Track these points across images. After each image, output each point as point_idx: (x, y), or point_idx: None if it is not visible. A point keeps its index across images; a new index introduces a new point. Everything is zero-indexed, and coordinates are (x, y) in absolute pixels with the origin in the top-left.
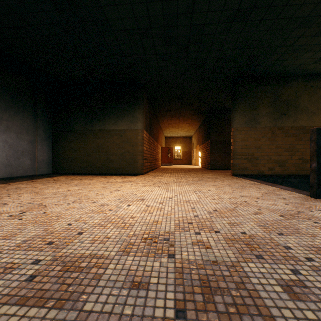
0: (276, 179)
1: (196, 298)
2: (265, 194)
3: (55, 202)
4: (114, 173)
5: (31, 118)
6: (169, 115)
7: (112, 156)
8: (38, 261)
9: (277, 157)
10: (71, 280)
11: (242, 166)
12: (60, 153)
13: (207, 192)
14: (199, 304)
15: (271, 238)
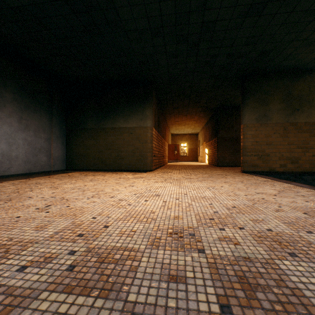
0: (288, 176)
1: (238, 294)
2: (281, 191)
3: (76, 197)
4: (124, 169)
5: (47, 117)
6: (176, 113)
7: (122, 153)
8: (73, 251)
9: (289, 154)
10: (109, 271)
11: (252, 163)
12: (73, 150)
13: (220, 188)
14: (242, 300)
15: (300, 236)
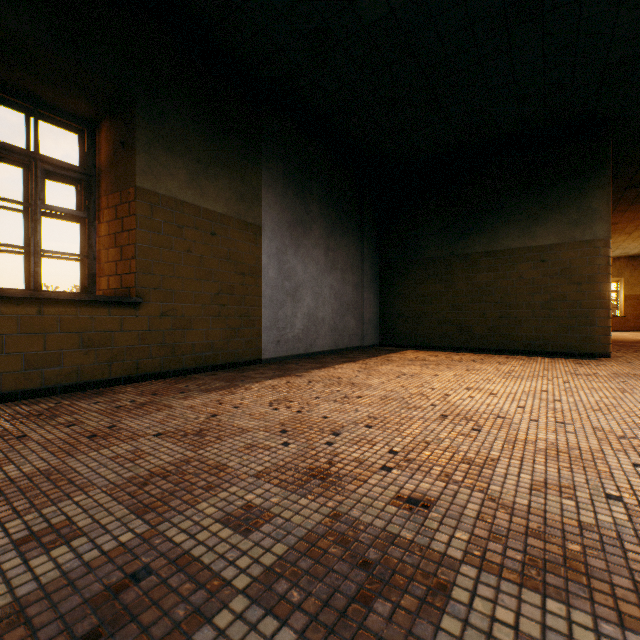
0: None
1: None
2: None
3: (636, 431)
4: (520, 349)
5: (355, 244)
6: (627, 199)
7: (514, 311)
8: None
9: None
10: None
11: None
12: (394, 306)
13: None
14: None
15: None
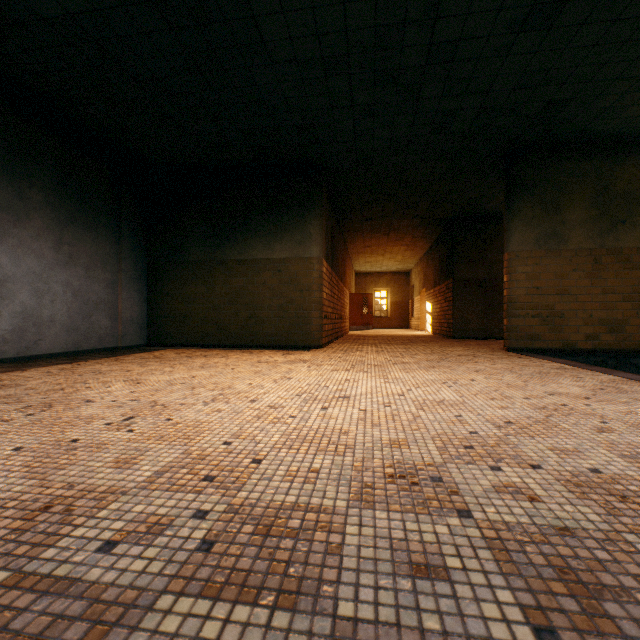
0: (604, 360)
1: (563, 604)
2: (599, 390)
3: (180, 400)
4: (264, 344)
5: (110, 239)
6: (367, 229)
7: (260, 312)
8: (202, 512)
9: (605, 313)
10: (284, 553)
11: (527, 332)
12: (162, 306)
13: (471, 384)
14: (578, 617)
15: None
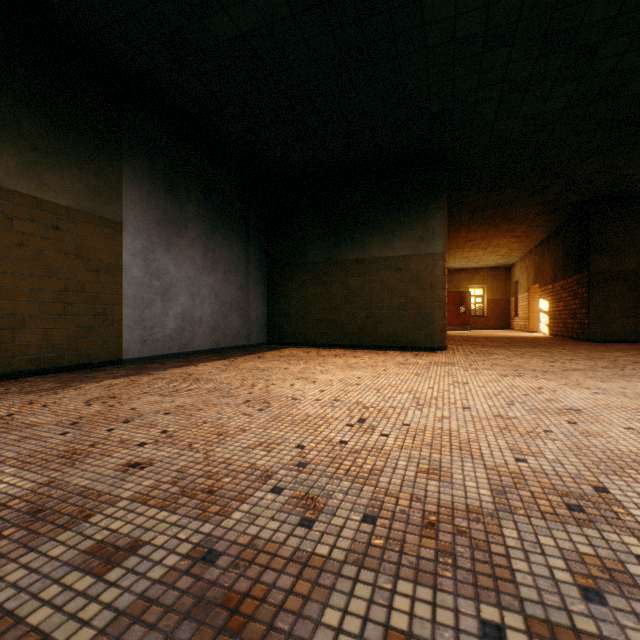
0: None
1: None
2: None
3: (383, 403)
4: (382, 345)
5: (240, 245)
6: (475, 221)
7: (378, 311)
8: None
9: None
10: None
11: None
12: (281, 307)
13: None
14: None
15: None
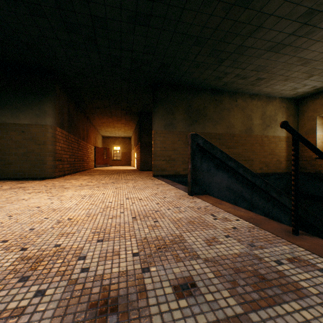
0: None
1: None
2: (154, 194)
3: None
4: (12, 177)
5: None
6: (99, 113)
7: (9, 157)
8: None
9: None
10: None
11: (161, 167)
12: None
13: (98, 196)
14: None
15: (80, 248)
